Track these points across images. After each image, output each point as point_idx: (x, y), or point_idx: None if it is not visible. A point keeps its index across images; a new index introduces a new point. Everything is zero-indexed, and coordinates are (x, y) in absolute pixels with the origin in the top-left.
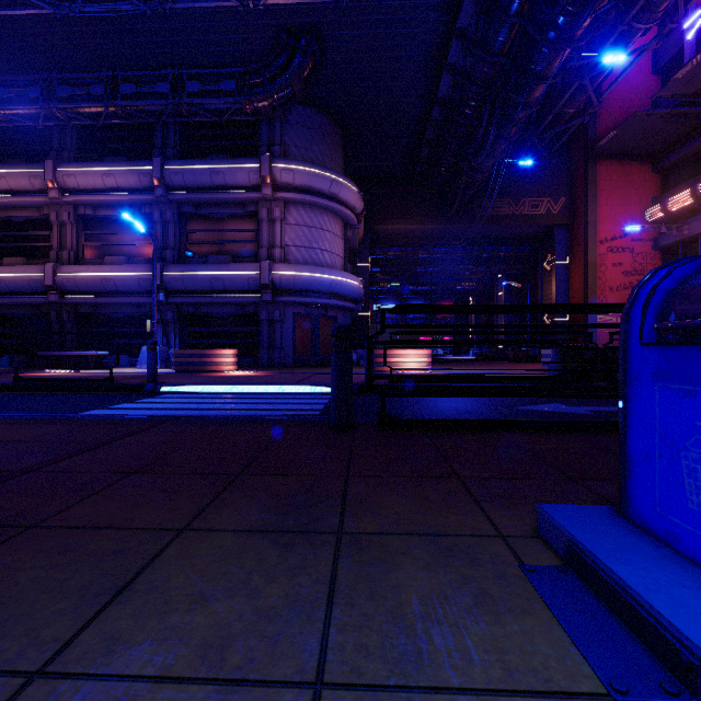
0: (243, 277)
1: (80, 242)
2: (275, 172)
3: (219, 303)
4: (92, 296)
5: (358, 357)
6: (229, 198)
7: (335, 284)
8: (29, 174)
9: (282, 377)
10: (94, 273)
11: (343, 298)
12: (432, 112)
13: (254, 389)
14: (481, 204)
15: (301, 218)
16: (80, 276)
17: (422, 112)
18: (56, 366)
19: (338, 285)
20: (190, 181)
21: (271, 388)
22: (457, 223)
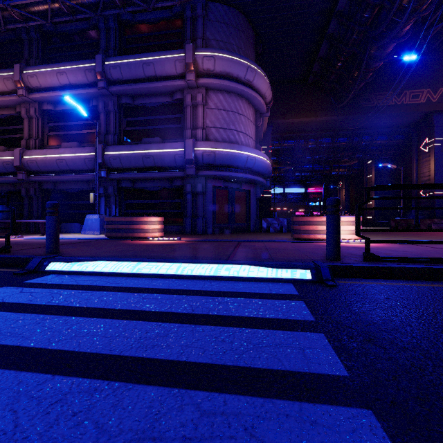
0: (170, 154)
1: (44, 133)
2: (198, 59)
3: (151, 179)
4: (51, 174)
5: (268, 225)
6: (158, 87)
7: (250, 159)
8: (2, 77)
9: (206, 246)
10: (51, 155)
11: (256, 173)
12: (338, 1)
13: (170, 269)
14: (366, 97)
15: (220, 103)
16: (40, 158)
17: (327, 4)
18: (17, 232)
19: (253, 161)
20: (126, 73)
21: (194, 268)
22: (345, 115)
